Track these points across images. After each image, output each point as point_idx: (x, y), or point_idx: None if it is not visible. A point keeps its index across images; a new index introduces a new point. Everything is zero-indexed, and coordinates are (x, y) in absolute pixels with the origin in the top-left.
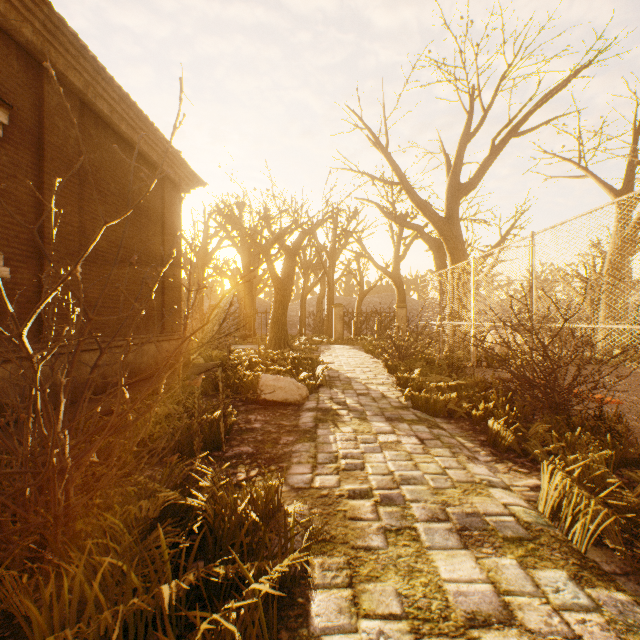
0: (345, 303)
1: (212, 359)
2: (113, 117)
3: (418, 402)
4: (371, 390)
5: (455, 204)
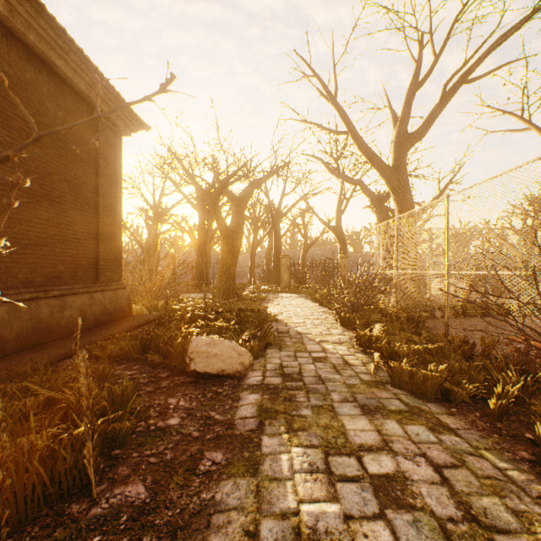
0: (290, 255)
1: (157, 309)
2: (14, 20)
3: (399, 377)
4: (329, 352)
5: (403, 153)
